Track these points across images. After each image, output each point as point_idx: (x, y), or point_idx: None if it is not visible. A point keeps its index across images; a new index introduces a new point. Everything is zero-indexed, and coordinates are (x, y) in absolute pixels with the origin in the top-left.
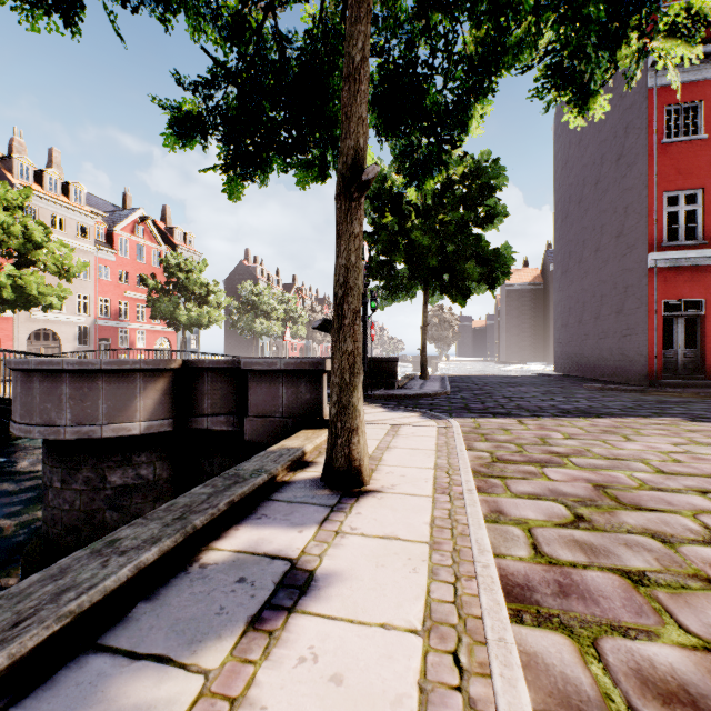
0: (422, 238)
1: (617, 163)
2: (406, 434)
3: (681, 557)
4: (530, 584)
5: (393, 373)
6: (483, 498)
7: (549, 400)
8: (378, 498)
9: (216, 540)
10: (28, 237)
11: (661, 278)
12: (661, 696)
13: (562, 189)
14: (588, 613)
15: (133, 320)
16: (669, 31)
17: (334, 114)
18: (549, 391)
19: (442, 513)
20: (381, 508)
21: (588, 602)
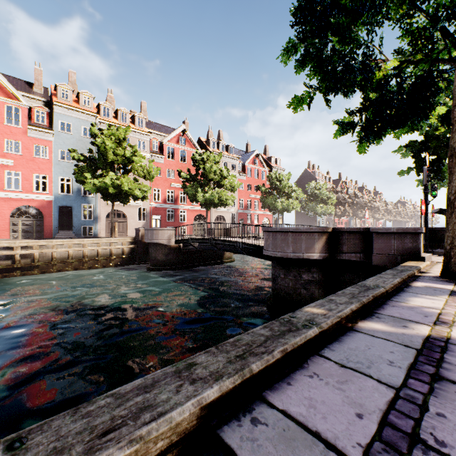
0: None
1: None
2: None
3: None
4: None
5: None
6: None
7: None
8: None
9: (411, 283)
10: (221, 175)
11: None
12: None
13: None
14: None
15: (253, 209)
16: None
17: (429, 105)
18: None
19: None
20: None
21: None
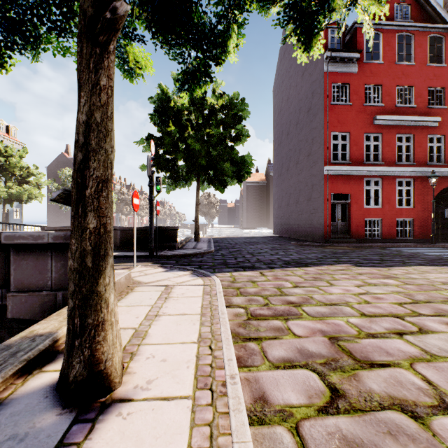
0: (195, 144)
1: (308, 113)
2: (176, 296)
3: (442, 443)
4: None
5: (175, 238)
6: (245, 375)
7: (275, 254)
8: (123, 416)
9: None
10: None
11: (330, 181)
12: None
13: (278, 126)
14: None
15: None
16: None
17: None
18: (274, 247)
19: (202, 436)
20: (121, 444)
21: None
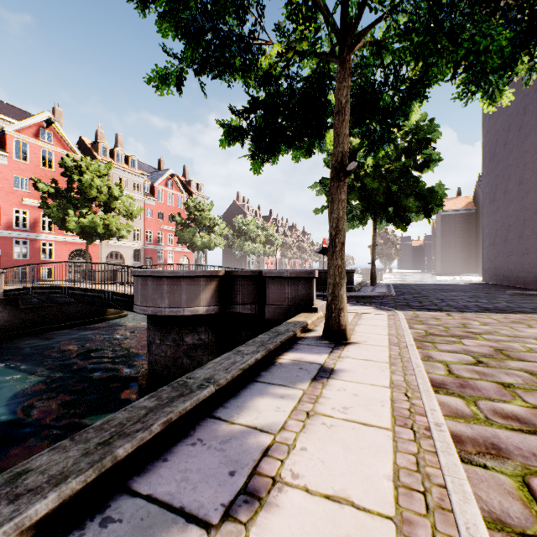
0: (372, 182)
1: None
2: (366, 318)
3: None
4: (444, 383)
5: (351, 281)
6: (419, 351)
7: (474, 301)
8: (357, 345)
9: (280, 356)
10: (110, 193)
11: None
12: (502, 416)
13: (490, 134)
14: (474, 393)
15: (166, 244)
16: None
17: (321, 120)
18: (475, 295)
19: (395, 353)
20: (360, 349)
21: (475, 390)
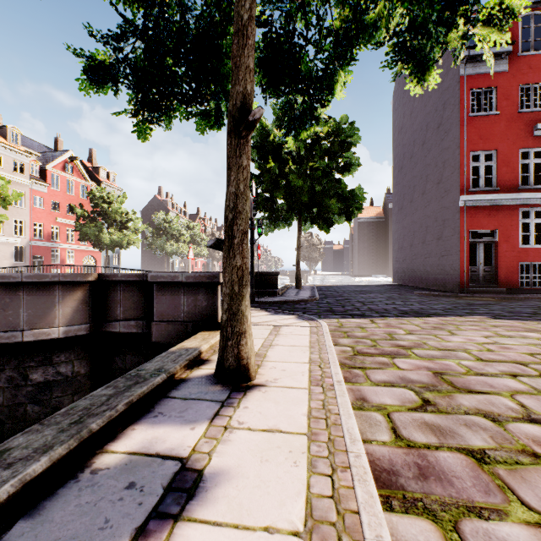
0: (297, 180)
1: (437, 130)
2: (285, 334)
3: (509, 434)
4: (394, 468)
5: (275, 284)
6: (349, 387)
7: (391, 304)
8: (262, 391)
9: (111, 442)
10: None
11: (468, 214)
12: None
13: (399, 148)
14: (446, 495)
15: (64, 241)
16: (486, 21)
17: (227, 72)
18: (391, 297)
19: (317, 404)
20: (265, 401)
21: (444, 483)
